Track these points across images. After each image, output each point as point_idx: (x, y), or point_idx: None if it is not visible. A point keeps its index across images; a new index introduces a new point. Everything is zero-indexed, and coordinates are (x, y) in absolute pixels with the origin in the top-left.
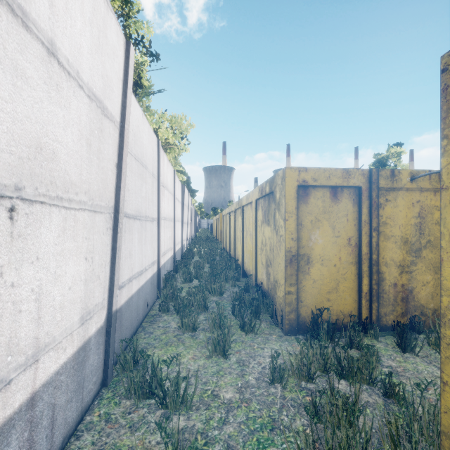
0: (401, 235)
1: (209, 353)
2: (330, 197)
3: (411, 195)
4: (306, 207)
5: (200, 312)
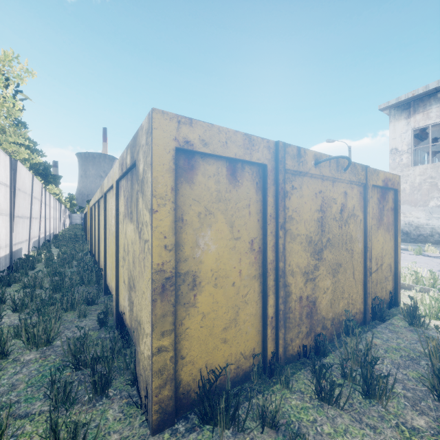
0: (306, 233)
1: None
2: (227, 177)
3: (315, 183)
4: (191, 189)
5: None
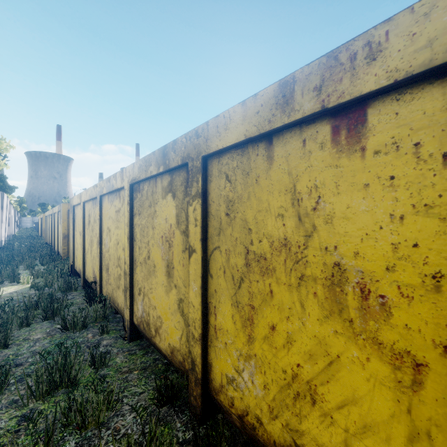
0: None
1: (25, 269)
2: None
3: None
4: None
5: (21, 265)
